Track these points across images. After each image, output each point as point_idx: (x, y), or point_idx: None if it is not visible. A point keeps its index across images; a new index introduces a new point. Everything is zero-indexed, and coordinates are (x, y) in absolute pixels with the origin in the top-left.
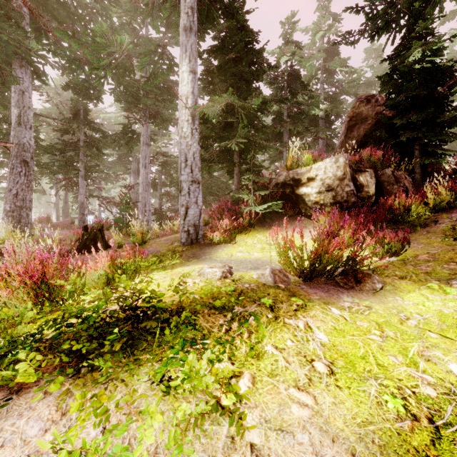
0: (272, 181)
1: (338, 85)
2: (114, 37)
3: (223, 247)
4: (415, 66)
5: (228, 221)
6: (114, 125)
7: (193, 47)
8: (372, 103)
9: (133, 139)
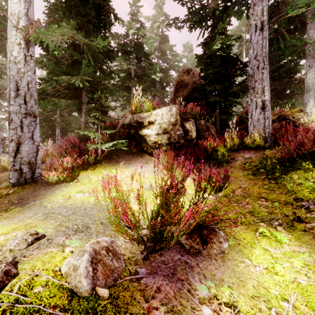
0: (119, 122)
1: (168, 62)
2: None
3: (63, 187)
4: (217, 53)
5: (70, 159)
6: None
7: None
8: (191, 75)
9: None
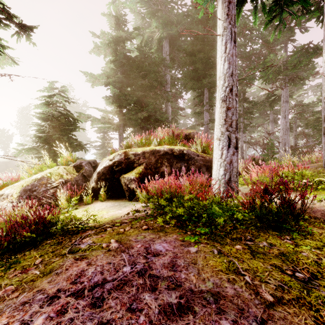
0: None
1: None
2: (276, 58)
3: None
4: None
5: None
6: (255, 92)
7: None
8: None
9: (274, 101)
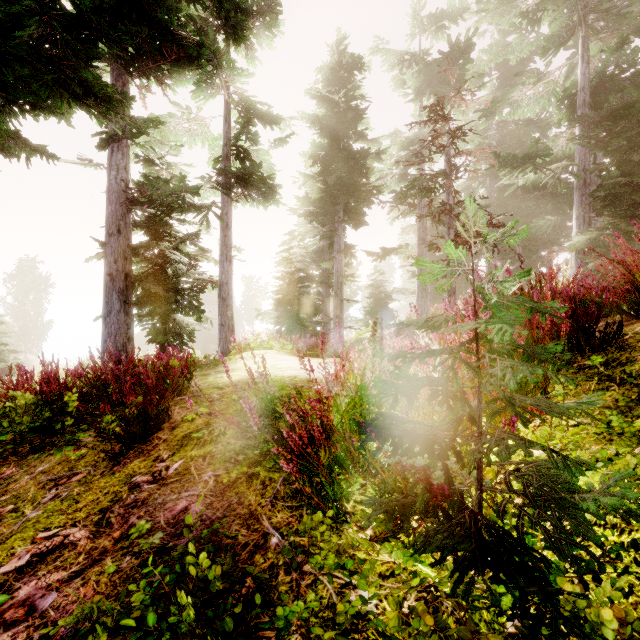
0: None
1: None
2: (542, 221)
3: None
4: None
5: None
6: None
7: (577, 199)
8: None
9: None
